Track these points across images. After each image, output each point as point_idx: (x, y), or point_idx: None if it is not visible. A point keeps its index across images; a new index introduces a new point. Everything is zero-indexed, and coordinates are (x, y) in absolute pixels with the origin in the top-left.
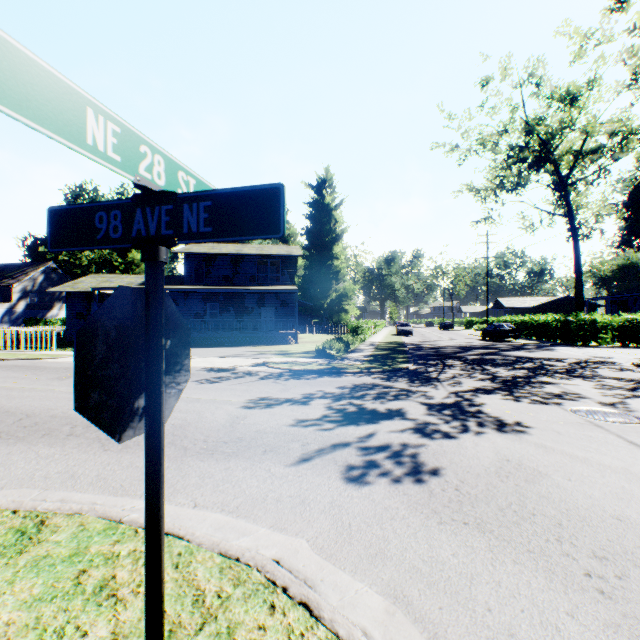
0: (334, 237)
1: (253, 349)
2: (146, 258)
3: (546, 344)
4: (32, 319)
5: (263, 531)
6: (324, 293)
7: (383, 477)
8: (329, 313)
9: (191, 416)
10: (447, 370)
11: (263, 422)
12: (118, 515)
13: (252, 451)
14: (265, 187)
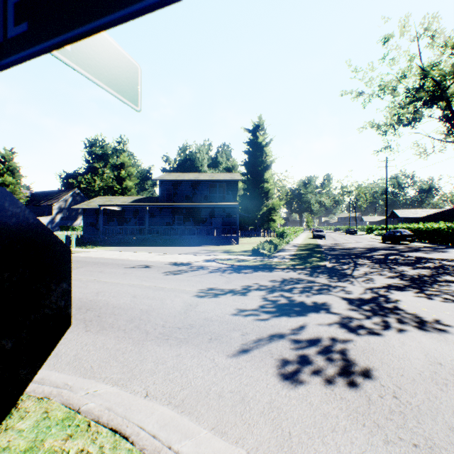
0: (265, 166)
1: (206, 248)
2: None
3: (439, 247)
4: (64, 226)
5: (204, 434)
6: (257, 207)
7: (317, 375)
8: (261, 222)
9: (155, 302)
10: (359, 268)
11: (210, 310)
12: (78, 403)
13: (200, 338)
14: None
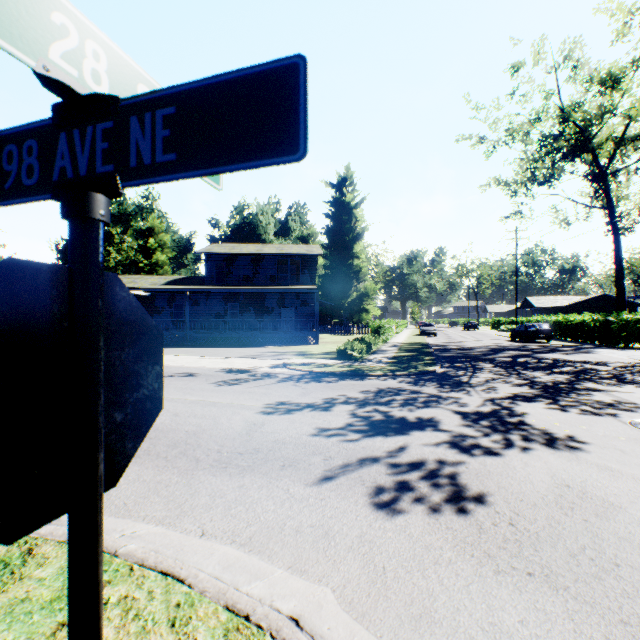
0: (355, 236)
1: (273, 349)
2: (65, 212)
3: (583, 346)
4: None
5: (279, 574)
6: (344, 293)
7: (420, 504)
8: (349, 313)
9: (206, 422)
10: (478, 374)
11: (282, 430)
12: (114, 545)
13: (269, 465)
14: (269, 66)
